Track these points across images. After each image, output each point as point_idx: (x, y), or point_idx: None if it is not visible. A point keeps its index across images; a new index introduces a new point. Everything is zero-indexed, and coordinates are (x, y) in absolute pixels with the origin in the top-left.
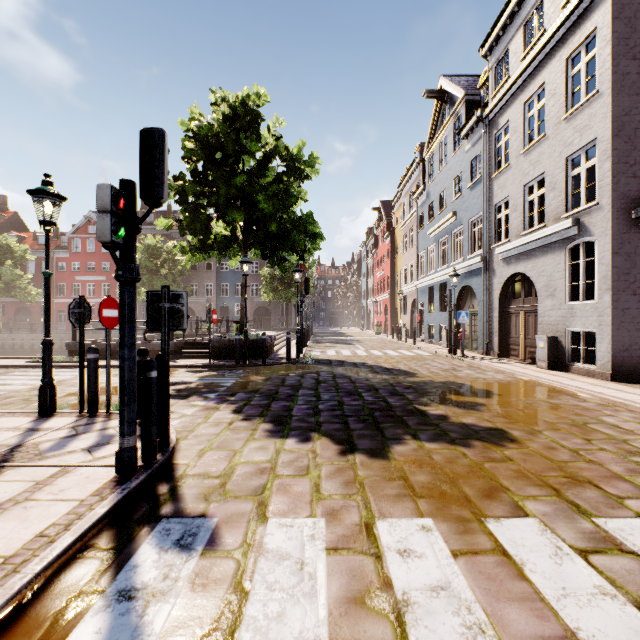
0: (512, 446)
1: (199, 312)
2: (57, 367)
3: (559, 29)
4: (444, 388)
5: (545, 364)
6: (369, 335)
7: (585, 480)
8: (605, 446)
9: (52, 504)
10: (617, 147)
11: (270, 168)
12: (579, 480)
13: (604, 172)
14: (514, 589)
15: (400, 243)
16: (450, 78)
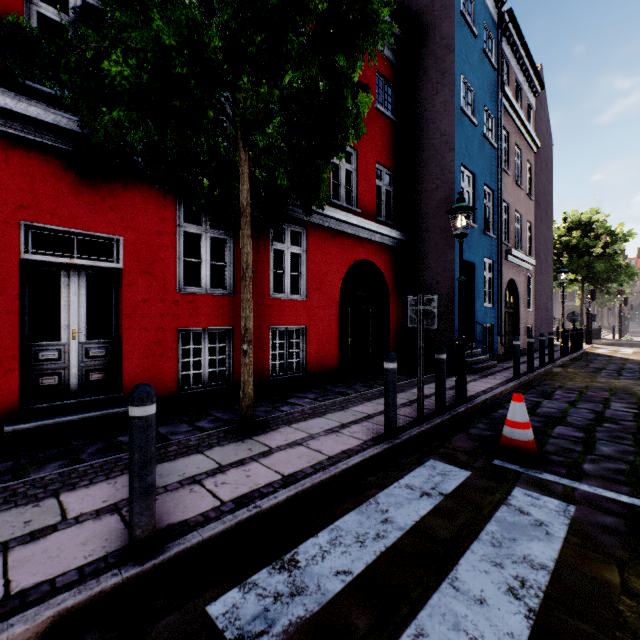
0: None
1: None
2: None
3: None
4: None
5: None
6: None
7: None
8: None
9: None
10: None
11: (598, 240)
12: None
13: None
14: None
15: None
16: None
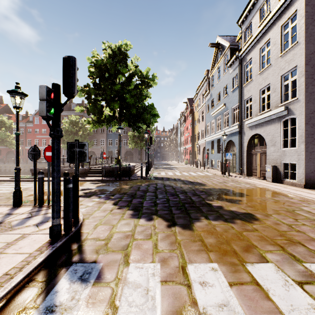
0: (257, 223)
1: (97, 153)
2: (25, 181)
3: (277, 11)
4: (220, 192)
5: (270, 179)
6: (181, 165)
7: (297, 241)
8: (305, 223)
9: (14, 256)
10: (307, 70)
11: (132, 81)
12: (293, 241)
13: (301, 83)
14: (264, 306)
15: (197, 119)
16: (222, 37)
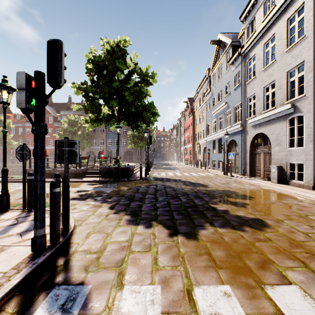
0: (269, 230)
1: (97, 153)
2: (20, 182)
3: (283, 4)
4: (224, 194)
5: (275, 180)
6: (182, 165)
7: None
8: None
9: None
10: None
11: (131, 79)
12: None
13: (309, 78)
14: None
15: (197, 119)
16: (223, 34)
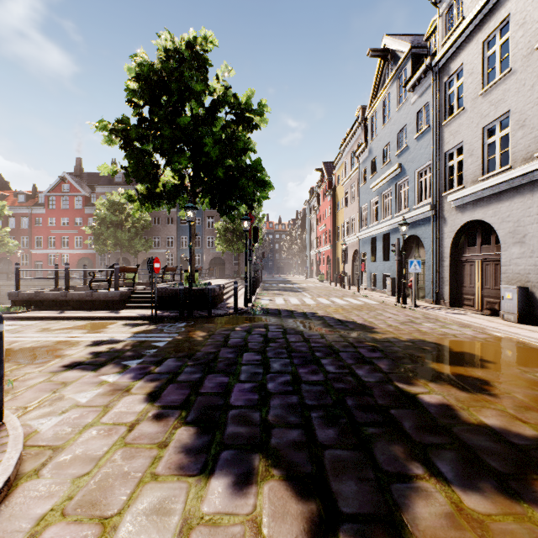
0: None
1: (161, 262)
2: None
3: None
4: (417, 350)
5: (514, 317)
6: (313, 282)
7: None
8: None
9: None
10: None
11: (219, 118)
12: None
13: None
14: None
15: (341, 199)
16: (394, 36)
